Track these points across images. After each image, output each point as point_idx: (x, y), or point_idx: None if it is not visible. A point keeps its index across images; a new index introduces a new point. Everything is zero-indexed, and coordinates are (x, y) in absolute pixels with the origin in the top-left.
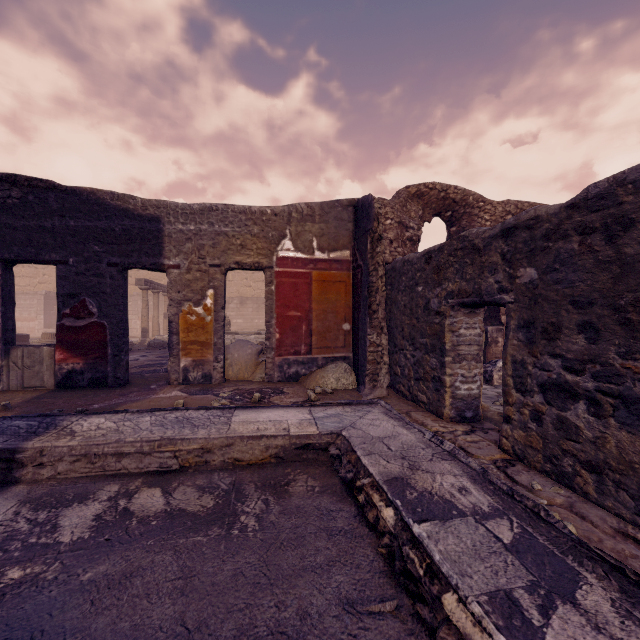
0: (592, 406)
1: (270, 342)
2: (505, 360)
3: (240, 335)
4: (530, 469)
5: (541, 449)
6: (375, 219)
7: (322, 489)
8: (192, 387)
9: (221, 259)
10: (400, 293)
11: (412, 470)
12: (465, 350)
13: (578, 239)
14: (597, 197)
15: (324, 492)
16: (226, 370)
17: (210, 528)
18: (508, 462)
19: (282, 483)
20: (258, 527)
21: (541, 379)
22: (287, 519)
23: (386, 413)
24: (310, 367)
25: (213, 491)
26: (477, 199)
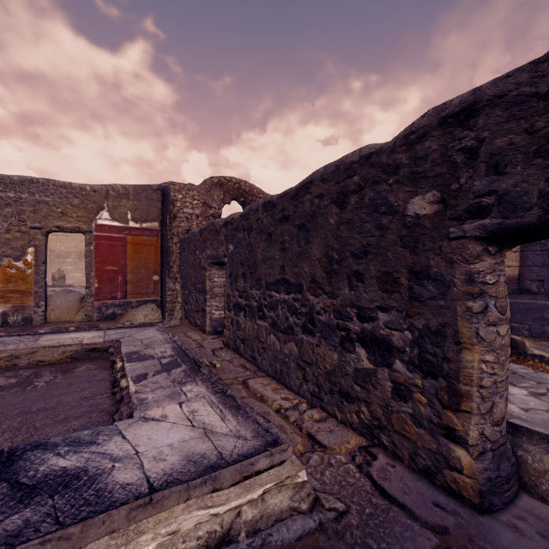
0: (244, 313)
1: (90, 290)
2: (224, 294)
3: (74, 287)
4: (229, 350)
5: (233, 338)
6: (171, 203)
7: (97, 368)
8: (11, 328)
9: (42, 223)
10: (190, 255)
11: (145, 348)
12: (218, 291)
13: (242, 233)
14: (246, 214)
15: (97, 369)
16: (48, 314)
17: (12, 389)
18: (221, 348)
19: (71, 368)
20: (45, 385)
21: (234, 302)
22: (66, 380)
23: (158, 329)
24: (126, 308)
25: (18, 377)
26: (259, 192)
